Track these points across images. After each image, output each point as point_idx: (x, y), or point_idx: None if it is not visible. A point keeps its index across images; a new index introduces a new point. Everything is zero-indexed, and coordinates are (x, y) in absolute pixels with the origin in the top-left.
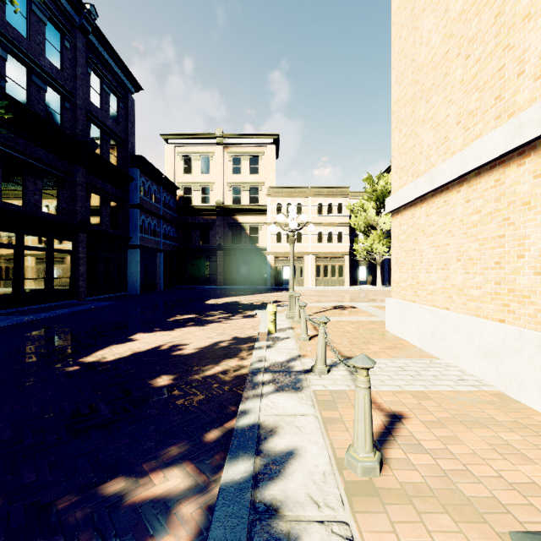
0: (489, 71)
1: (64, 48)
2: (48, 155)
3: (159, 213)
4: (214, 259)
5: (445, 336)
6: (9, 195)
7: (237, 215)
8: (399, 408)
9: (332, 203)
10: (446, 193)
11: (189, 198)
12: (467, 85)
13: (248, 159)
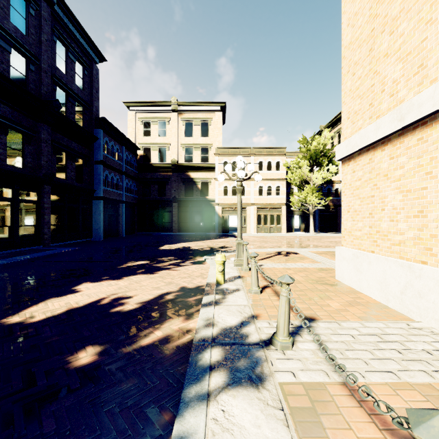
0: None
1: (29, 15)
2: (13, 113)
3: (121, 169)
4: (169, 209)
5: (422, 295)
6: None
7: (190, 171)
8: None
9: (271, 161)
10: (422, 130)
11: (148, 157)
12: None
13: (199, 123)
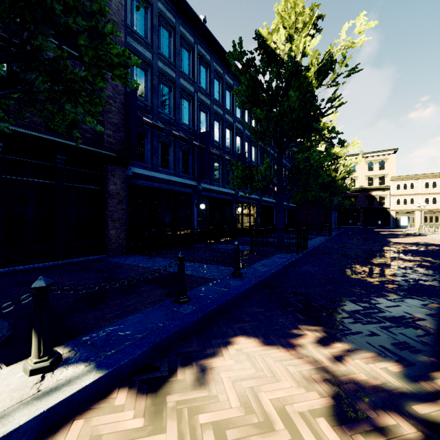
0: None
1: None
2: None
3: None
4: (357, 213)
5: None
6: None
7: (371, 191)
8: None
9: (436, 181)
10: None
11: None
12: None
13: (378, 163)
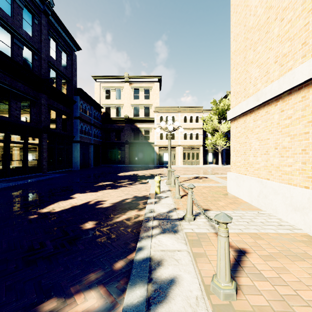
0: (297, 27)
1: (34, 24)
2: (24, 87)
3: (91, 122)
4: (123, 149)
5: (266, 196)
6: (0, 110)
7: (137, 123)
8: (242, 245)
9: (192, 116)
10: (267, 107)
11: (109, 113)
12: (281, 38)
13: (143, 90)
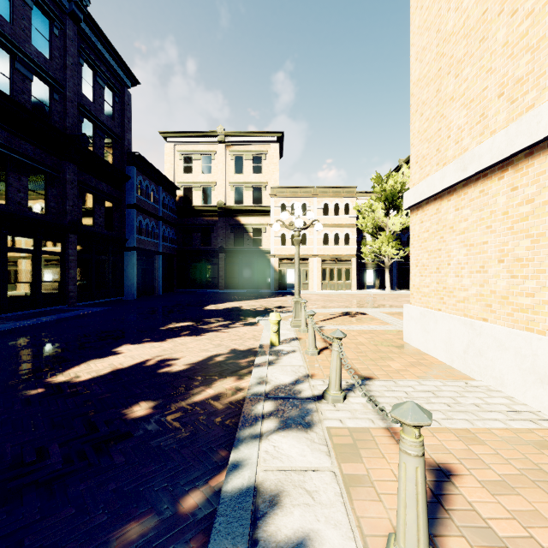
0: (546, 24)
1: (53, 36)
2: (35, 150)
3: (157, 214)
4: (215, 262)
5: (482, 353)
6: None
7: (240, 216)
8: (443, 457)
9: (339, 203)
10: (483, 182)
11: (190, 198)
12: (513, 47)
13: (251, 158)
